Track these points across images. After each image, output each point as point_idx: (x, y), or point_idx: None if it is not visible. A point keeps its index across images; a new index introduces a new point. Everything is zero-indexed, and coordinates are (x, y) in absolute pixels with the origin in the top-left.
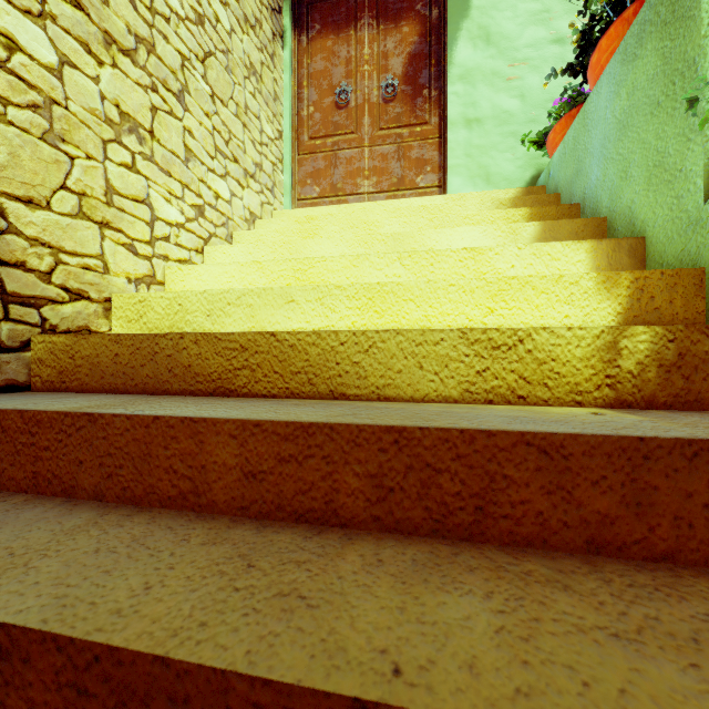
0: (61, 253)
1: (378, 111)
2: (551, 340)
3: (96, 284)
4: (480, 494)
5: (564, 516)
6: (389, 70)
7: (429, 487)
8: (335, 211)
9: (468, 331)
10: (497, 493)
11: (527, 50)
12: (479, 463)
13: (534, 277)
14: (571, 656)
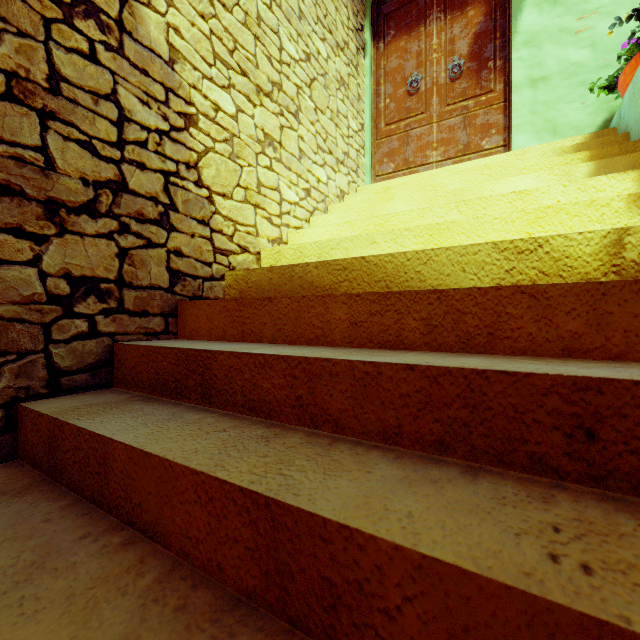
0: (237, 224)
1: (445, 90)
2: (564, 243)
3: (253, 243)
4: (491, 325)
5: (546, 335)
6: (455, 52)
7: (458, 323)
8: (406, 180)
9: (498, 243)
10: (502, 324)
11: None
12: (490, 307)
13: (567, 204)
14: (519, 365)
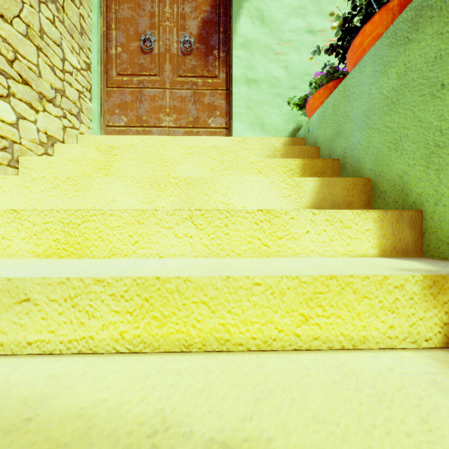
0: None
1: (177, 61)
2: None
3: None
4: None
5: None
6: (186, 29)
7: None
8: (138, 140)
9: None
10: None
11: (290, 34)
12: None
13: (355, 277)
14: None
